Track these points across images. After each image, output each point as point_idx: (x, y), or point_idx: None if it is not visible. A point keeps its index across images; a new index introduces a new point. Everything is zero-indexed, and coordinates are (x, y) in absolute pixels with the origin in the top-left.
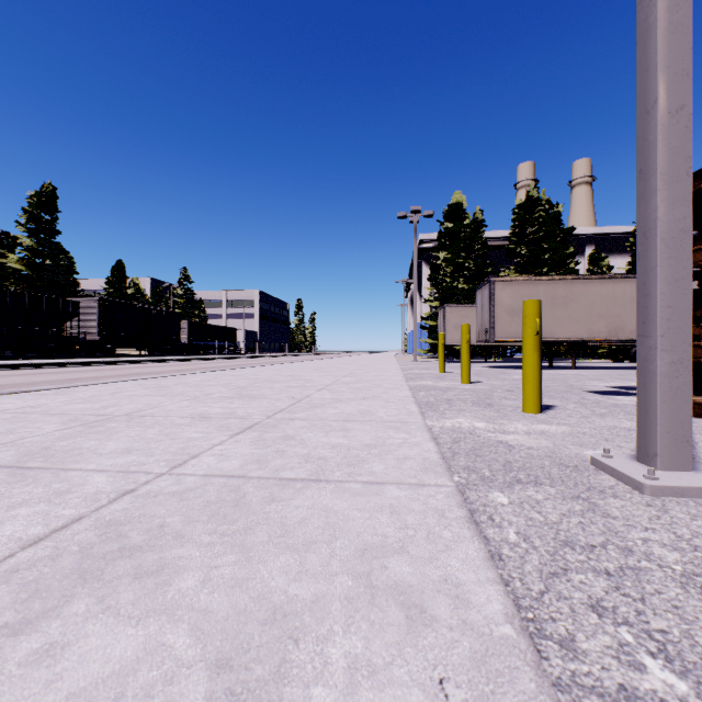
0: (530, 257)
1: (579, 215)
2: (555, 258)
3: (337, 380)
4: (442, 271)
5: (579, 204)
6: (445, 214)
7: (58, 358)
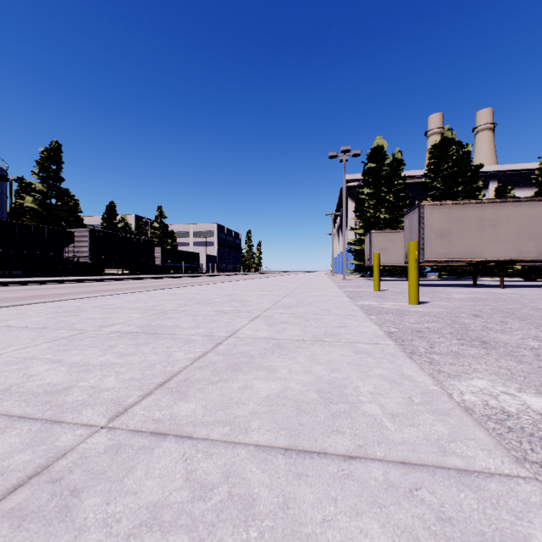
0: (445, 189)
1: (482, 156)
2: (468, 190)
3: (277, 301)
4: (366, 204)
5: (482, 147)
6: (369, 156)
7: (57, 276)
